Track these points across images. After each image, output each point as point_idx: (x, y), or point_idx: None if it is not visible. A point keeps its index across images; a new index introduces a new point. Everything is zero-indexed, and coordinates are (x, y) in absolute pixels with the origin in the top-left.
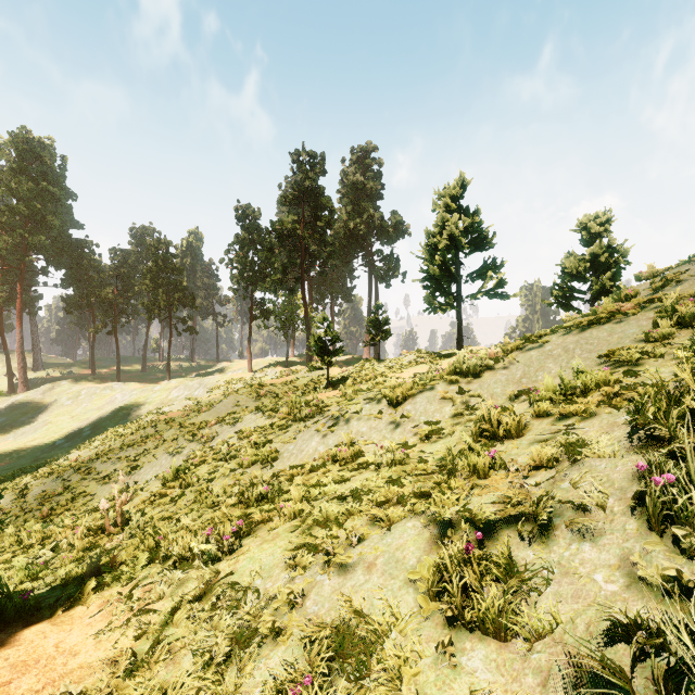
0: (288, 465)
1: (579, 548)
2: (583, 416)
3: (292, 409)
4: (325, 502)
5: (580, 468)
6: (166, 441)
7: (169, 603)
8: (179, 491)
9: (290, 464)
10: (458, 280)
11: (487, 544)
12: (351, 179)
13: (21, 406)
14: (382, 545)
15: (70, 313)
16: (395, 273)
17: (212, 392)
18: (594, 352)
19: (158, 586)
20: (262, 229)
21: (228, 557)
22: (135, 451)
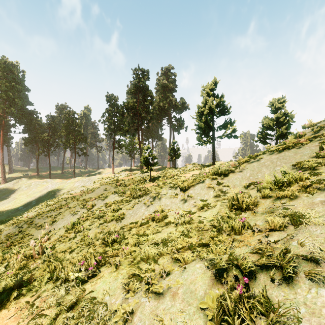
0: (129, 221)
1: (318, 293)
2: (291, 198)
3: (132, 192)
4: (147, 246)
5: (302, 232)
6: (70, 208)
7: (54, 310)
8: (74, 234)
9: (130, 221)
10: (213, 129)
11: (249, 283)
12: (161, 82)
13: (2, 190)
14: (181, 279)
15: (26, 145)
16: (182, 127)
17: (94, 183)
18: (288, 163)
19: (49, 299)
20: (119, 106)
21: (91, 280)
22: (55, 213)
